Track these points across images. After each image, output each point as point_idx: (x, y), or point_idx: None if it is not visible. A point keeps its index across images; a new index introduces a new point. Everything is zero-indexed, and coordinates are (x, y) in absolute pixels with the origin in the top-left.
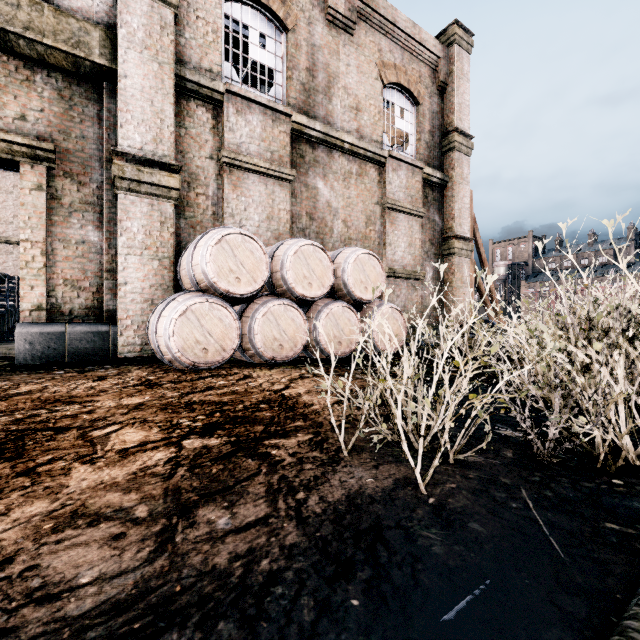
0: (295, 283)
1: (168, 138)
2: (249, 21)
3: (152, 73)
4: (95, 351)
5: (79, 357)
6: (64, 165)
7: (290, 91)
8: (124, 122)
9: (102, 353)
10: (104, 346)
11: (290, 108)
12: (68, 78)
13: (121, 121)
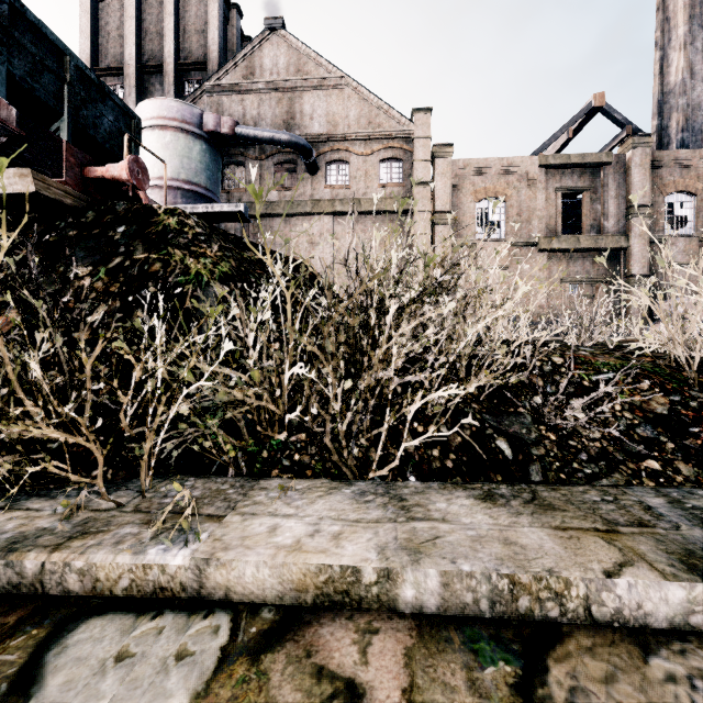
0: None
1: (647, 265)
2: (675, 200)
3: (641, 244)
4: None
5: None
6: (608, 281)
7: (697, 223)
8: (633, 264)
9: None
10: None
11: (699, 233)
12: (609, 253)
13: (632, 264)
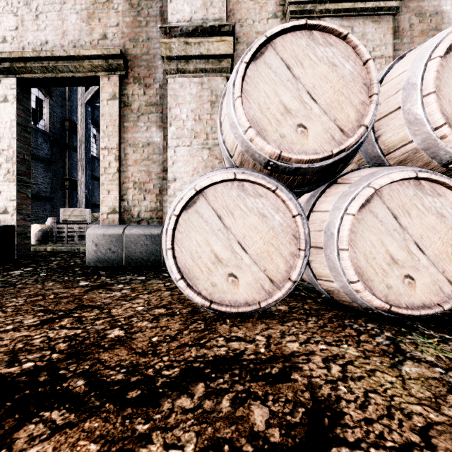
0: (448, 125)
1: None
2: None
3: None
4: (147, 255)
5: (134, 261)
6: (133, 71)
7: None
8: None
9: (154, 258)
10: (155, 250)
11: None
12: None
13: None
